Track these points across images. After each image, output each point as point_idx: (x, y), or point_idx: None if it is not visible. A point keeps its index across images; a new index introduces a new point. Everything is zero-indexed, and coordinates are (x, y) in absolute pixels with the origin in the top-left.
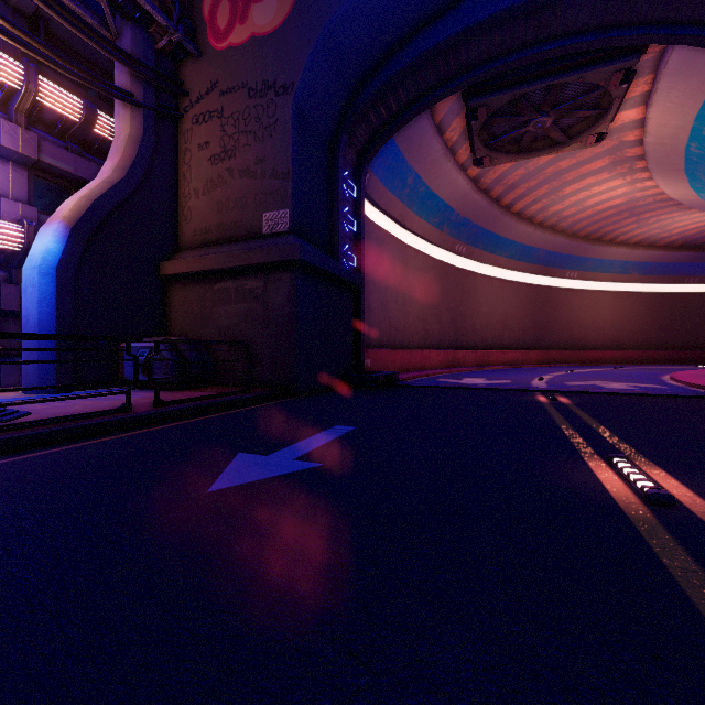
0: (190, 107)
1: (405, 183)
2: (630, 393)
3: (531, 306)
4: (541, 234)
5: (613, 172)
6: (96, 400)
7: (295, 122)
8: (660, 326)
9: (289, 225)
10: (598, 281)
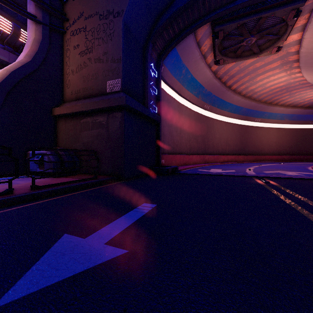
0: (69, 27)
1: (181, 73)
2: (305, 178)
3: (239, 135)
4: (244, 100)
5: (281, 69)
6: (3, 184)
7: (124, 32)
8: (298, 144)
9: (120, 87)
10: (270, 123)
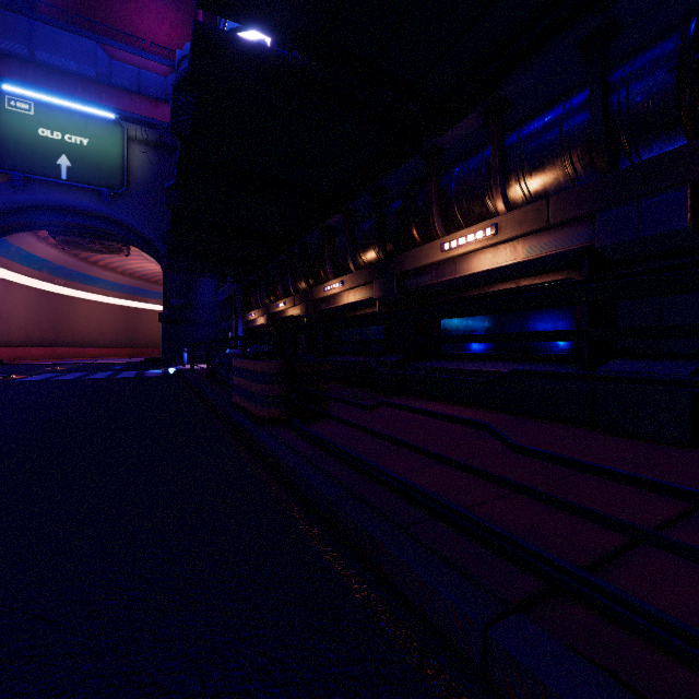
0: None
1: (10, 250)
2: (111, 363)
3: (122, 320)
4: (124, 277)
5: (150, 261)
6: None
7: None
8: None
9: None
10: None
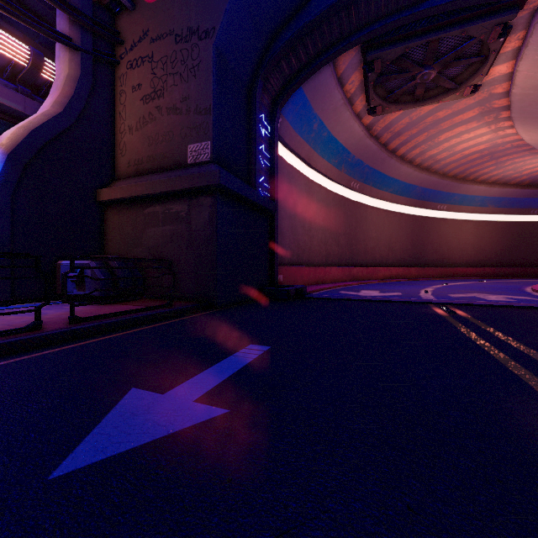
0: (125, 54)
1: (311, 128)
2: (516, 306)
3: (410, 232)
4: (419, 174)
5: (480, 121)
6: (21, 315)
7: (216, 64)
8: (511, 248)
9: (210, 155)
10: (462, 212)
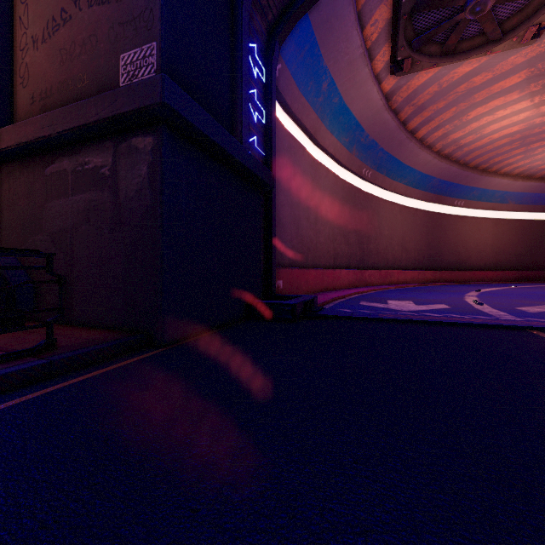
0: None
1: (319, 89)
2: None
3: (425, 230)
4: (438, 162)
5: (524, 91)
6: None
7: None
8: (532, 249)
9: (156, 66)
10: (481, 209)
